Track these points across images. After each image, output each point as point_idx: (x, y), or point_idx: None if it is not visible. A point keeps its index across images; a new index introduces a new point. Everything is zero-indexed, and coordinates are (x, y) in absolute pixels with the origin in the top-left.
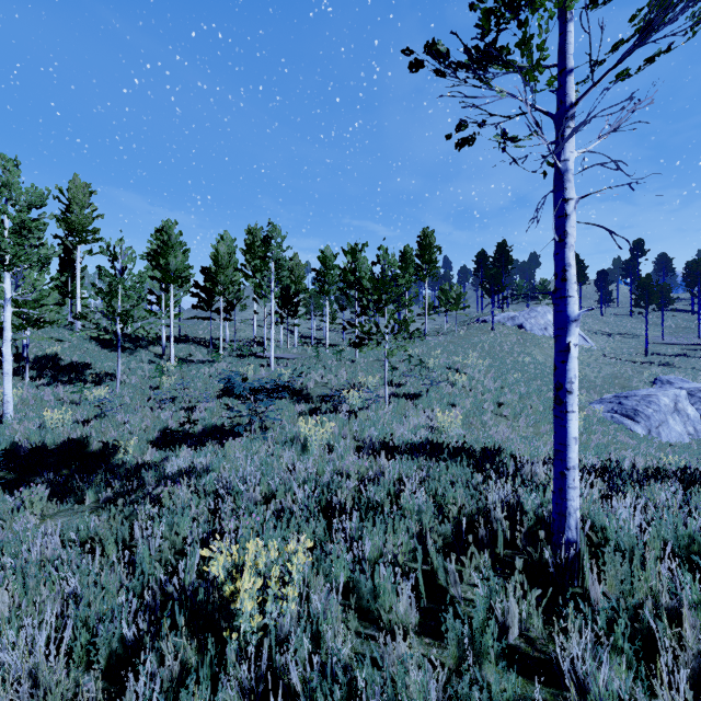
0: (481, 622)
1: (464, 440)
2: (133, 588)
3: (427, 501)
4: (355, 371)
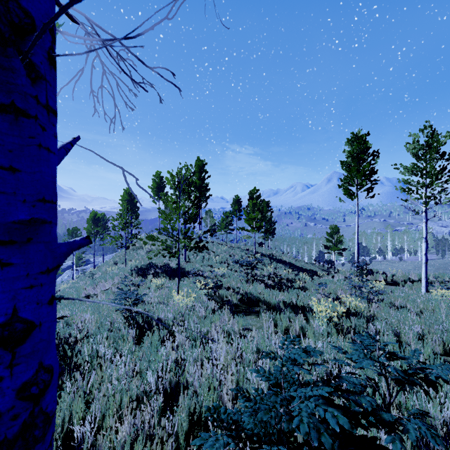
0: (198, 261)
1: (172, 271)
2: (234, 266)
3: (197, 263)
4: (187, 355)
